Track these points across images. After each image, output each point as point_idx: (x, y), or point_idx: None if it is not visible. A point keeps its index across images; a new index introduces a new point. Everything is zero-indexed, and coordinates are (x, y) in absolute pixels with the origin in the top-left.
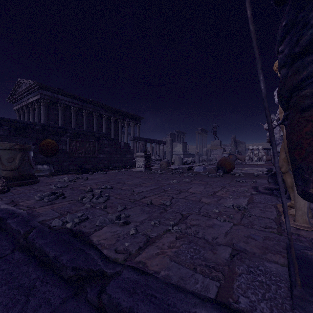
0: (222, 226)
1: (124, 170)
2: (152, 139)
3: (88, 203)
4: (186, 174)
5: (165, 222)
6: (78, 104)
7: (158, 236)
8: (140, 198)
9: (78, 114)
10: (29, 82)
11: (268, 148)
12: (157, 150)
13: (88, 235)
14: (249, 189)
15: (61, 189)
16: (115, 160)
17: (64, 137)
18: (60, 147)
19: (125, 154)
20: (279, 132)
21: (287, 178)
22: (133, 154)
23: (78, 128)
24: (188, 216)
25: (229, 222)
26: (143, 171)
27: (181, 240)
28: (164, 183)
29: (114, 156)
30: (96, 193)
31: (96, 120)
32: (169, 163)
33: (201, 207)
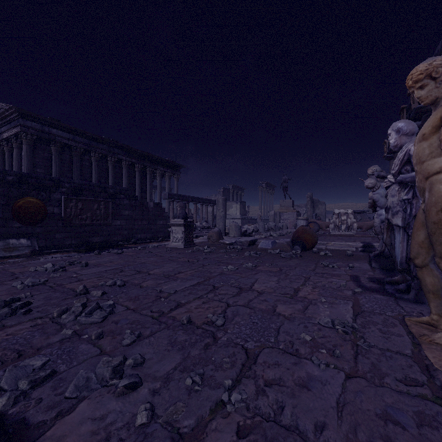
0: (325, 382)
1: (152, 247)
2: (196, 197)
3: (70, 325)
4: (247, 254)
5: (214, 375)
6: (83, 143)
7: (198, 429)
8: (170, 309)
9: (84, 158)
10: (2, 106)
11: (356, 211)
12: (204, 213)
13: (35, 439)
14: (347, 281)
15: (32, 288)
16: (139, 229)
17: (57, 193)
18: (49, 210)
19: (156, 220)
20: (397, 194)
21: (426, 276)
22: (168, 219)
23: (79, 181)
24: (257, 354)
25: (337, 370)
26: (181, 248)
27: (249, 441)
28: (214, 272)
29: (138, 223)
30: (93, 297)
31: (111, 167)
32: (221, 234)
33: (279, 327)
